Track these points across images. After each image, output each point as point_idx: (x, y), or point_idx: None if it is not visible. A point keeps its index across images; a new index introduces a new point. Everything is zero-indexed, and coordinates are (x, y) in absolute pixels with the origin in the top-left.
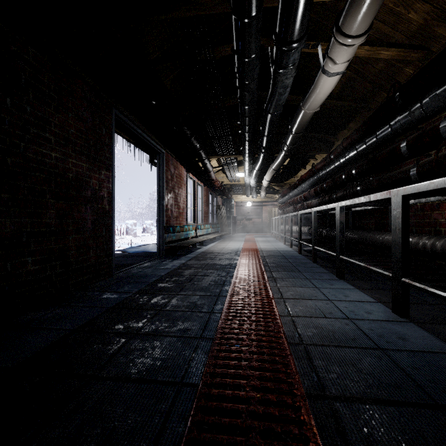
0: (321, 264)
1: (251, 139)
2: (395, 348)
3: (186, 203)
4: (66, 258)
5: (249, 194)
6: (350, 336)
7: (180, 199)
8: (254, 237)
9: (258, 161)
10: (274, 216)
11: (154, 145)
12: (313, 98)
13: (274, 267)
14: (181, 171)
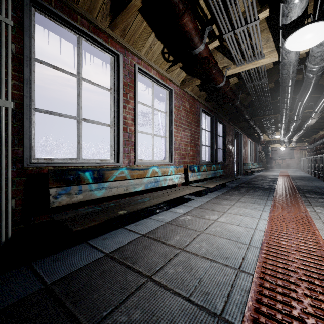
0: (322, 179)
1: (285, 129)
2: (321, 187)
3: (247, 153)
4: (230, 170)
5: (282, 144)
6: (311, 186)
7: (245, 151)
8: (287, 170)
9: (289, 134)
10: (305, 157)
11: (240, 133)
12: (309, 123)
13: (296, 179)
14: (246, 139)
